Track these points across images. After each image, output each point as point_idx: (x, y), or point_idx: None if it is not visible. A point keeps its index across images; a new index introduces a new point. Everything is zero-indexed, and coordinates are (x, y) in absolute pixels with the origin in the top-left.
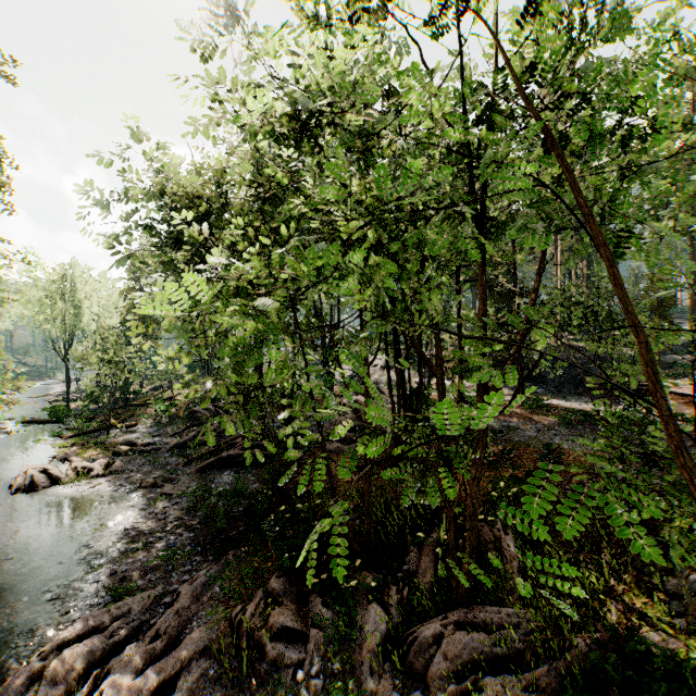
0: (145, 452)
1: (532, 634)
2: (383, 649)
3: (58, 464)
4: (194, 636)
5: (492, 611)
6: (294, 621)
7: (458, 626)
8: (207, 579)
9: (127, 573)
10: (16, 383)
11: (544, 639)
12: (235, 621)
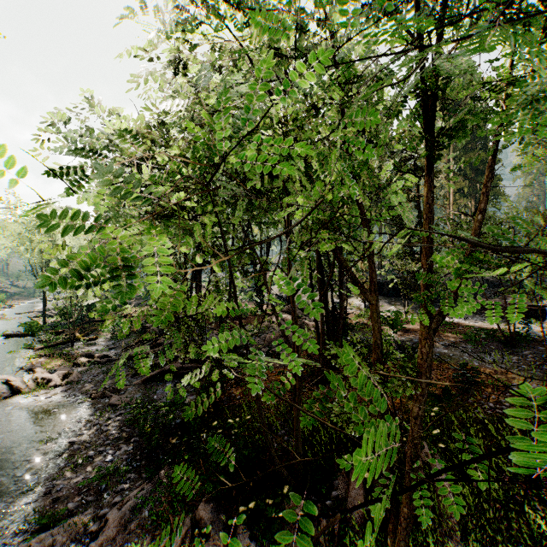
0: (100, 363)
1: None
2: None
3: (23, 375)
4: None
5: None
6: None
7: None
8: (137, 500)
9: (61, 493)
10: None
11: None
12: None
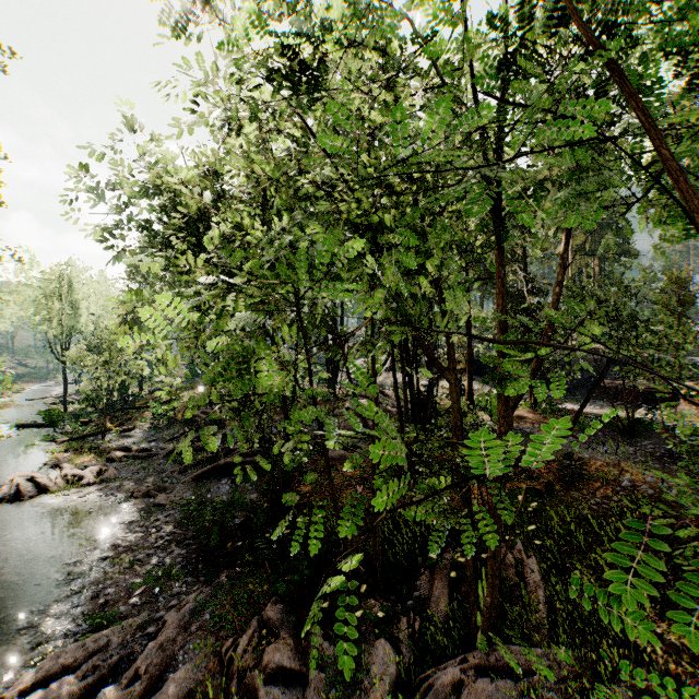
0: (140, 459)
1: (565, 680)
2: (393, 696)
3: (48, 471)
4: (178, 676)
5: (517, 652)
6: (291, 658)
7: (479, 671)
8: (196, 604)
9: (110, 597)
10: (5, 386)
11: (579, 687)
12: (225, 657)
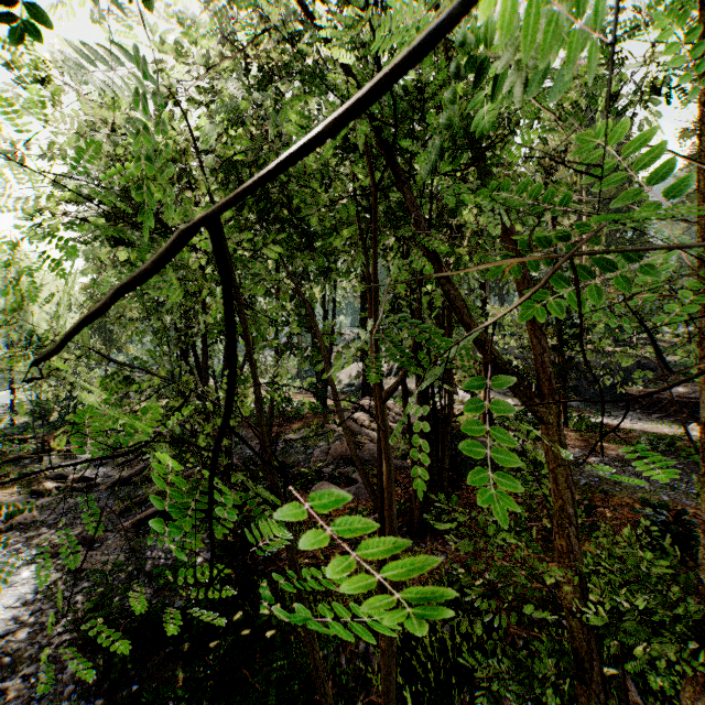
0: (76, 491)
1: None
2: None
3: None
4: None
5: None
6: None
7: None
8: None
9: None
10: None
11: None
12: None
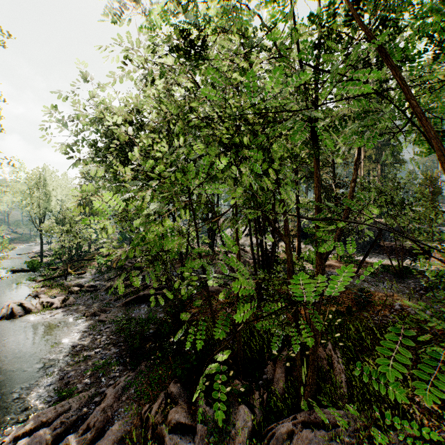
0: (89, 292)
1: (358, 430)
2: (250, 440)
3: (31, 300)
4: (114, 428)
5: (328, 413)
6: (185, 417)
7: (304, 424)
8: (126, 383)
9: (71, 379)
10: (4, 245)
11: (367, 435)
12: (144, 416)
